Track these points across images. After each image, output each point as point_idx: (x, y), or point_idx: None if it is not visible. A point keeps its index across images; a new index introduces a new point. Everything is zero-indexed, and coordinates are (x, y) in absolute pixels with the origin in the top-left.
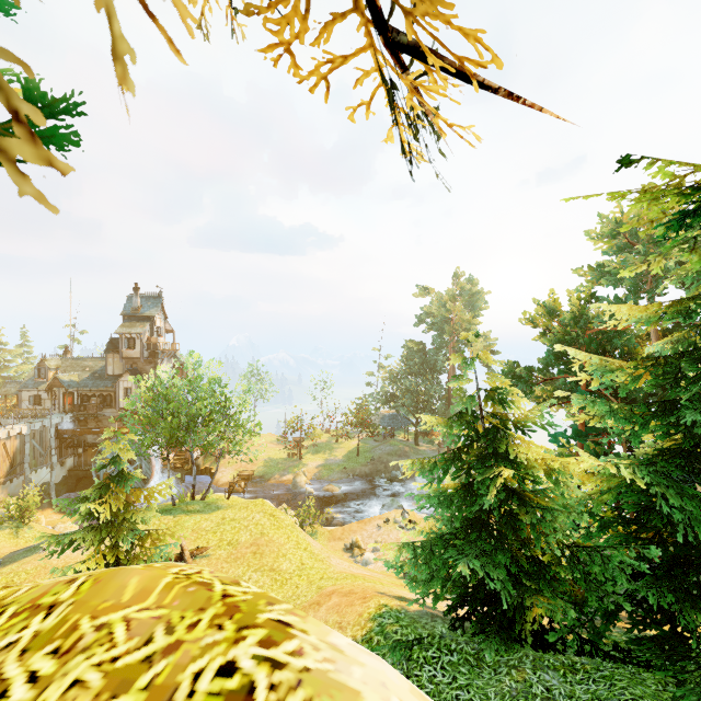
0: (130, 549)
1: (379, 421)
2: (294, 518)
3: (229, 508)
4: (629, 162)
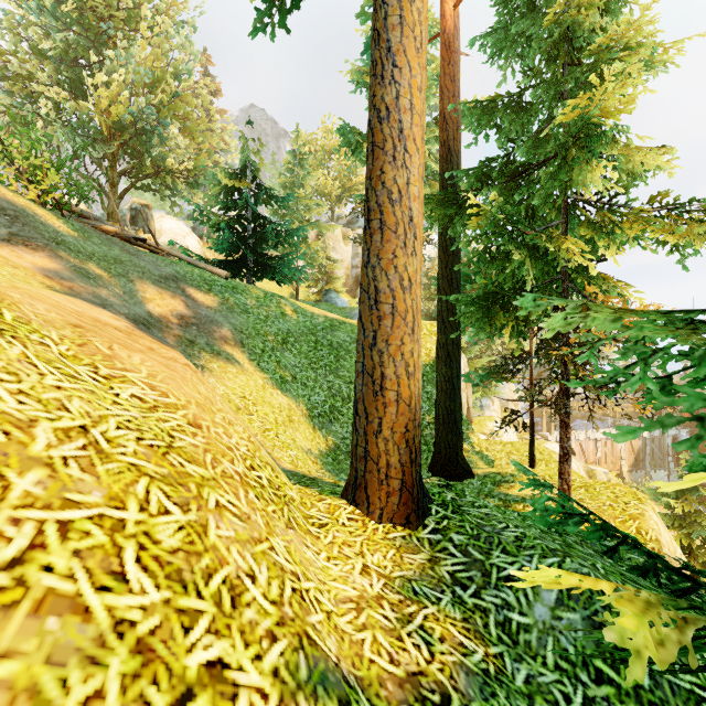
0: (701, 546)
1: None
2: None
3: None
4: None
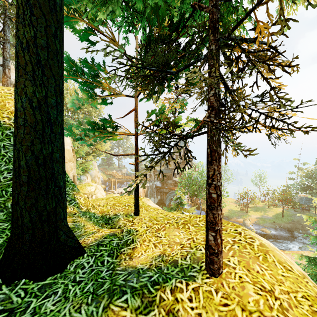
0: None
1: (298, 200)
2: None
3: None
4: None
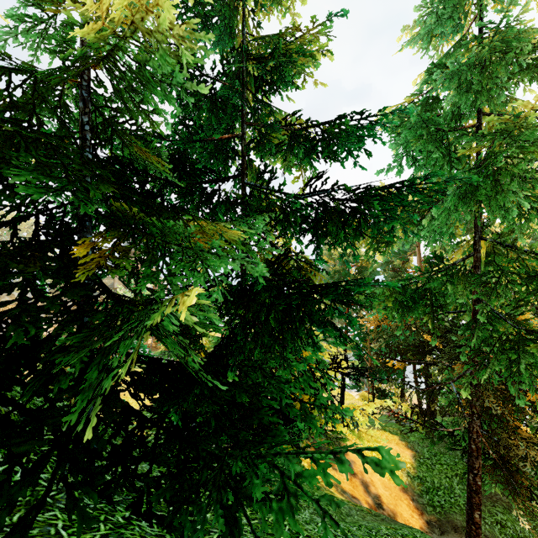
0: None
1: None
2: None
3: None
4: None
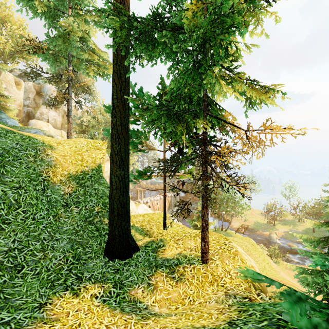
0: None
1: None
2: (266, 252)
3: (235, 237)
4: None
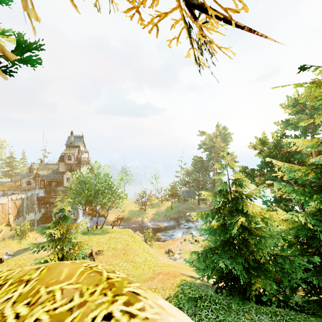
0: (68, 250)
1: (181, 193)
2: (142, 238)
3: (113, 233)
4: (304, 68)
